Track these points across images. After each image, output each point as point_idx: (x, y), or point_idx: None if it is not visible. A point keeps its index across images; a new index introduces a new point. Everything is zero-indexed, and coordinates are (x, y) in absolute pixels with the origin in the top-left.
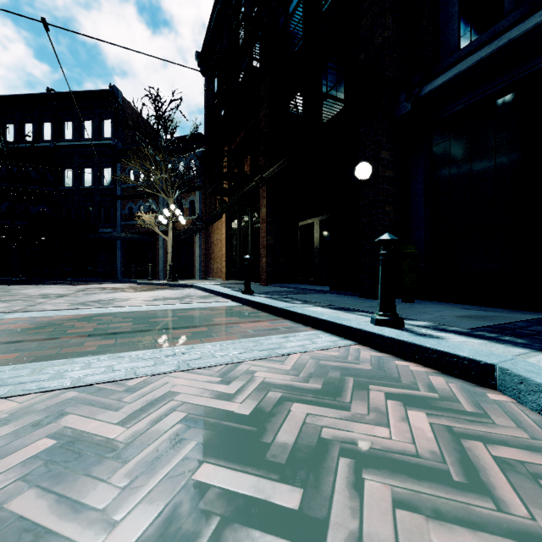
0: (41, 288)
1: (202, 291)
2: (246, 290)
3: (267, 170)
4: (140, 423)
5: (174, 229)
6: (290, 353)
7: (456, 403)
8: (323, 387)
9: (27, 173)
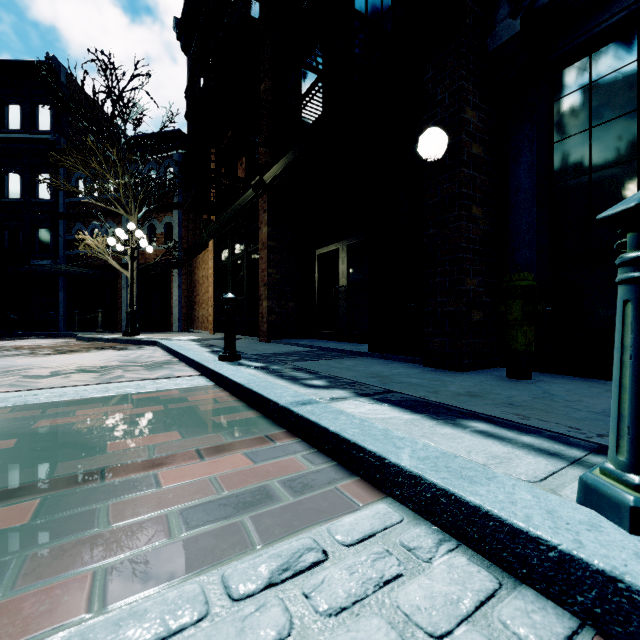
0: None
1: (165, 353)
2: (226, 355)
3: (268, 168)
4: None
5: (133, 258)
6: None
7: None
8: None
9: None
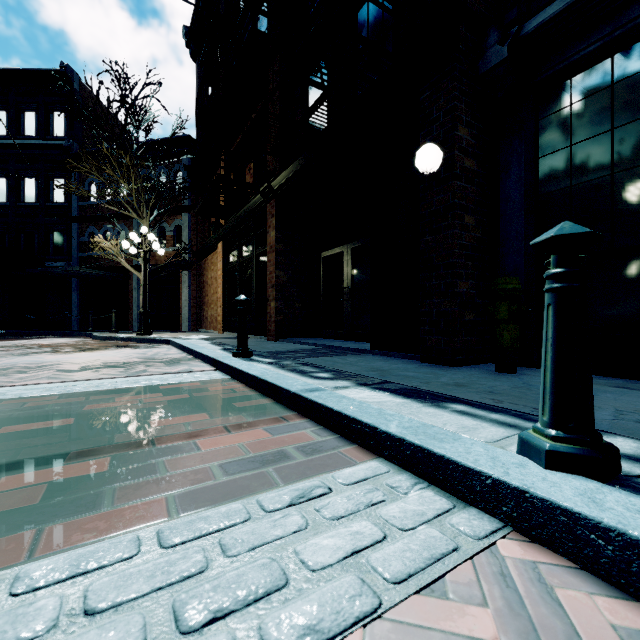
0: None
1: (179, 350)
2: (239, 351)
3: (276, 175)
4: None
5: (146, 260)
6: None
7: None
8: None
9: None
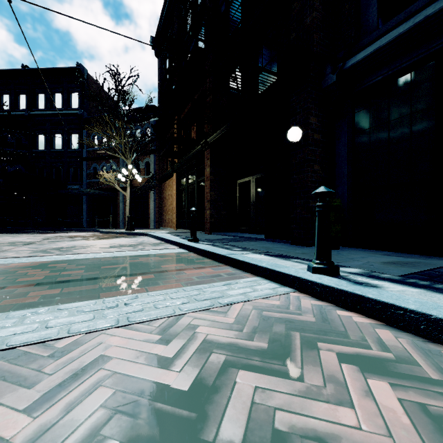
0: (13, 236)
1: (155, 239)
2: (192, 238)
3: (210, 135)
4: (52, 409)
5: (131, 185)
6: (233, 303)
7: (415, 366)
8: (269, 346)
9: (4, 137)
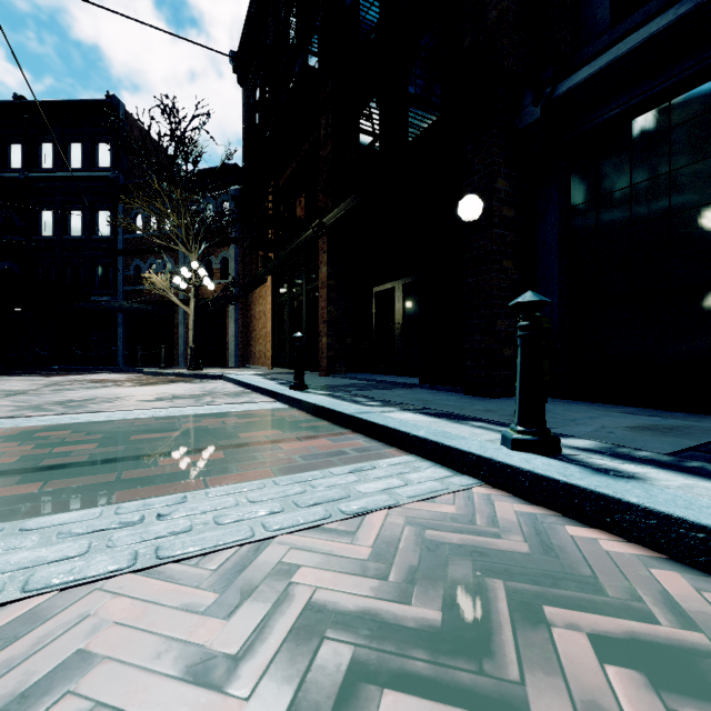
0: None
1: (235, 385)
2: (296, 385)
3: (328, 212)
4: None
5: (196, 296)
6: (367, 511)
7: None
8: (444, 617)
9: None
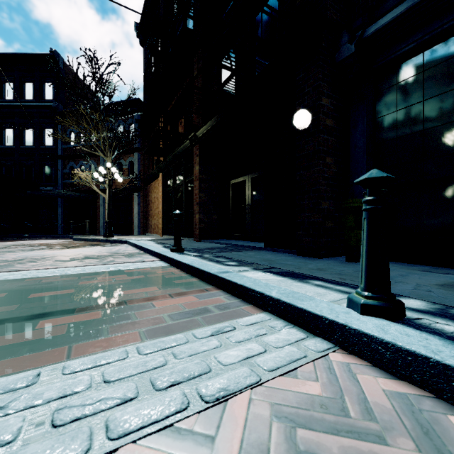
0: None
1: (134, 248)
2: (175, 248)
3: (200, 128)
4: None
5: (110, 186)
6: (229, 395)
7: None
8: None
9: None
